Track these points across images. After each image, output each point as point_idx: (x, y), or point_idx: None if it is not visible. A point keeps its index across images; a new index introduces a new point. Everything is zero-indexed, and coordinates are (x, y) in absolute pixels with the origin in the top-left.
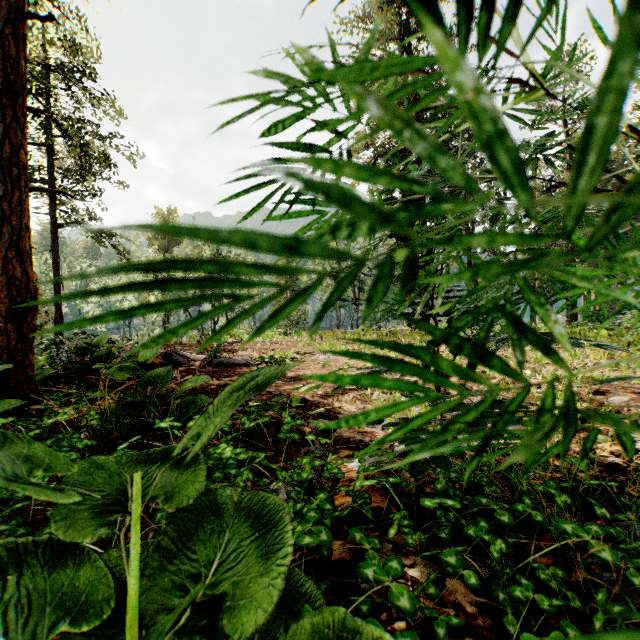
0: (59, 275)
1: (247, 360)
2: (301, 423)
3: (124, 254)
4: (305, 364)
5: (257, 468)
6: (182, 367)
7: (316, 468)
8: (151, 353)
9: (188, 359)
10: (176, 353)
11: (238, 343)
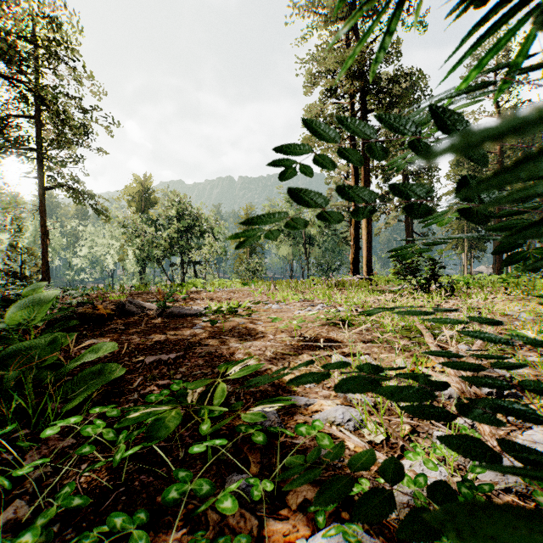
0: (46, 232)
1: (200, 310)
2: (222, 443)
3: (102, 213)
4: (257, 314)
5: None
6: (133, 317)
7: None
8: (30, 312)
9: (144, 308)
10: (132, 302)
11: (200, 292)
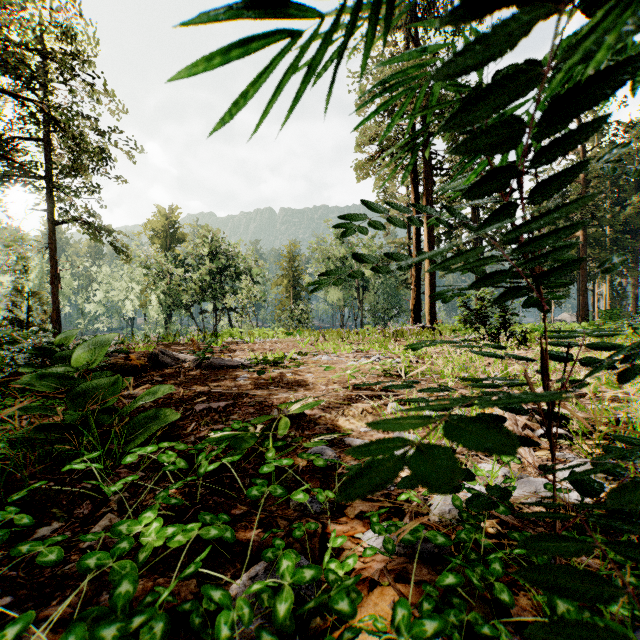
0: (56, 273)
1: (241, 361)
2: (289, 463)
3: (123, 252)
4: (306, 366)
5: (216, 541)
6: (168, 369)
7: (309, 556)
8: (91, 355)
9: (178, 360)
10: (164, 353)
11: (237, 343)
